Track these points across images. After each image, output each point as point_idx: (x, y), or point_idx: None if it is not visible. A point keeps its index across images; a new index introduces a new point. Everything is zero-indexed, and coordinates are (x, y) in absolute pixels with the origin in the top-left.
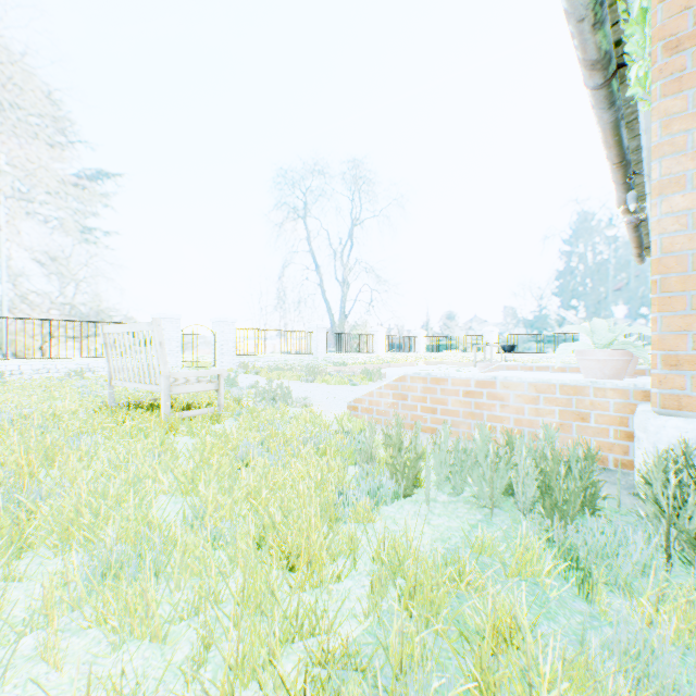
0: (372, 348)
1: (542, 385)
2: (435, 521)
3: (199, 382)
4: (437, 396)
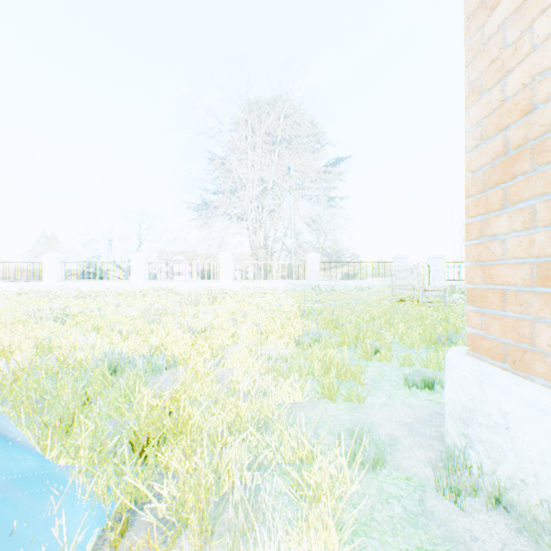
0: None
1: None
2: None
3: (434, 291)
4: None
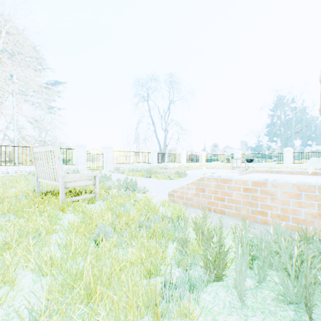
0: (179, 160)
1: (303, 186)
2: (252, 320)
3: (83, 180)
4: (225, 190)
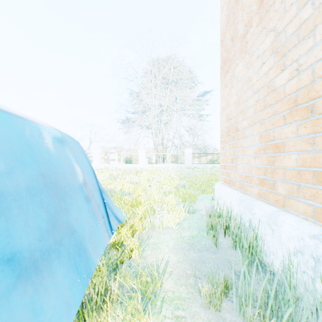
0: None
1: None
2: None
3: None
4: None
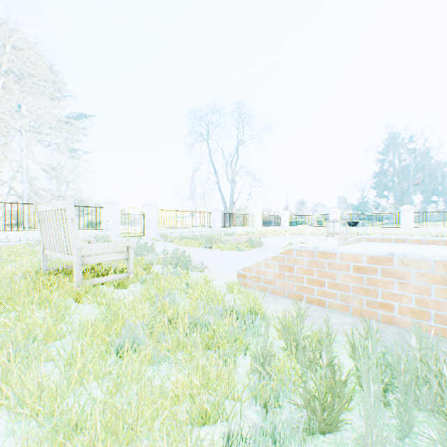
0: (252, 223)
1: None
2: None
3: (110, 252)
4: (325, 269)
